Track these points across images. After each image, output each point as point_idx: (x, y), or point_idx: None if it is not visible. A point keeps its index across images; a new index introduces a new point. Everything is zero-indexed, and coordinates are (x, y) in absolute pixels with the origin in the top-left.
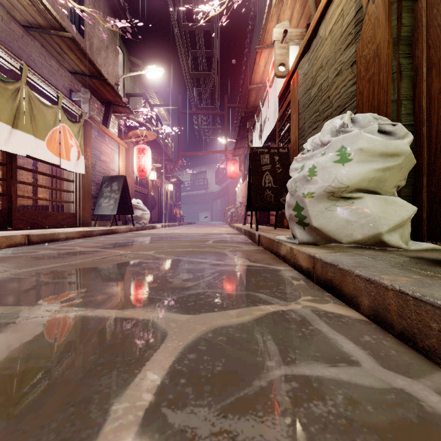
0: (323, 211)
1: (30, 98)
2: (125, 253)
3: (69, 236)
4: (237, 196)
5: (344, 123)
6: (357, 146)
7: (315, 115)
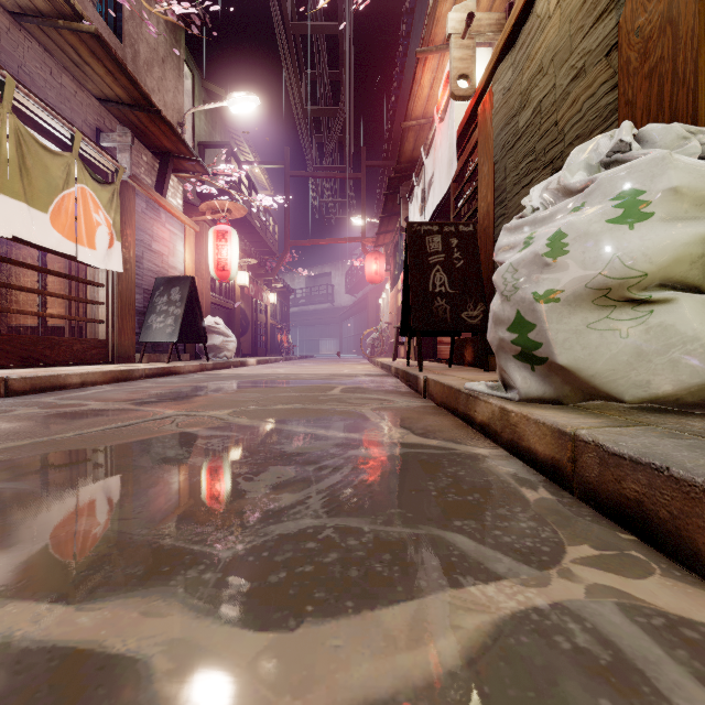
0: (581, 330)
1: (20, 137)
2: (172, 415)
3: (88, 380)
4: (381, 312)
5: (622, 142)
6: (664, 184)
7: (527, 160)
